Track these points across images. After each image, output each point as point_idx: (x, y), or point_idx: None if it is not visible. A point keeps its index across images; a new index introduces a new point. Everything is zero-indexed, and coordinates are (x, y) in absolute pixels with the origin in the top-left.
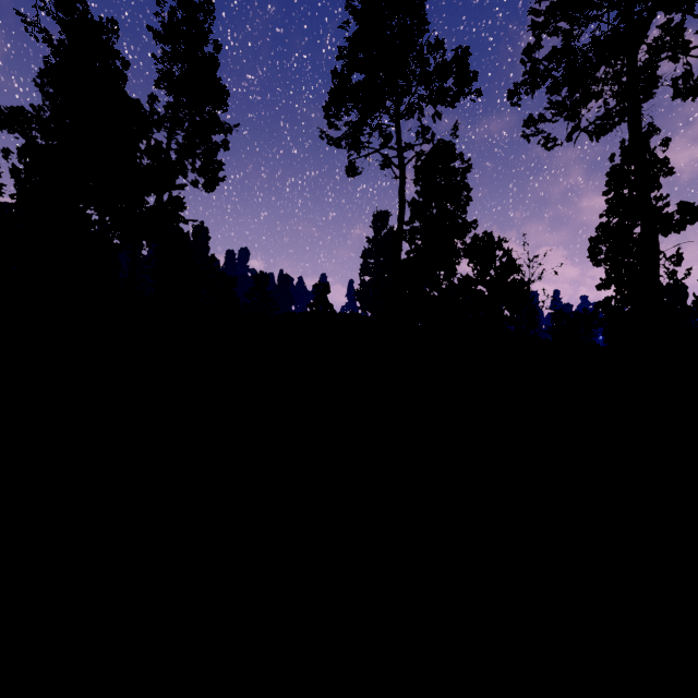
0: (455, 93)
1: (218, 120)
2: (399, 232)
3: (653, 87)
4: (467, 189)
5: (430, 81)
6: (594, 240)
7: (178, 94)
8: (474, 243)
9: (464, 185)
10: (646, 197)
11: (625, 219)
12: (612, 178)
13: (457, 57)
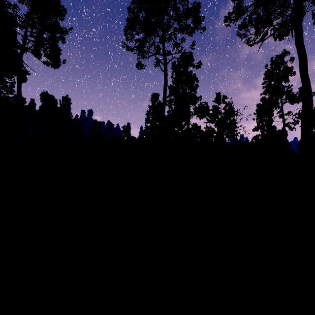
0: (192, 28)
1: (58, 24)
2: (164, 98)
3: (301, 18)
4: (196, 80)
5: (180, 19)
6: (259, 105)
7: (31, 5)
8: (200, 107)
9: (195, 79)
10: (306, 74)
11: (273, 96)
12: (267, 75)
13: (194, 6)
